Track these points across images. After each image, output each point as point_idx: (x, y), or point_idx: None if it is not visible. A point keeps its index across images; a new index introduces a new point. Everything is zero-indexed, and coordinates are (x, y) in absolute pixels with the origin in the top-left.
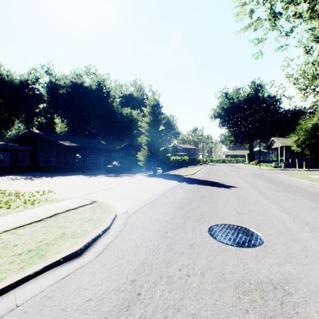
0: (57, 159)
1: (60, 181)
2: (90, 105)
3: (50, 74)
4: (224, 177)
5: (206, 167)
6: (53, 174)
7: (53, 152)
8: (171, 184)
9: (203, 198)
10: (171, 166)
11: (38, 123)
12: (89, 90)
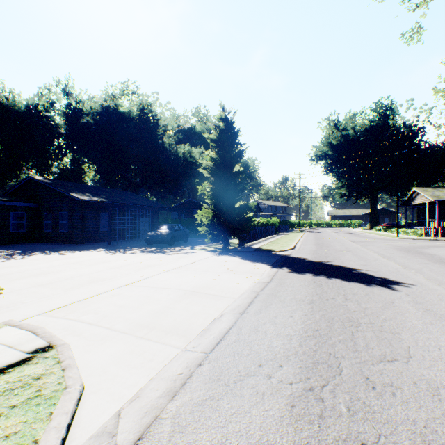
0: (69, 223)
1: (51, 263)
2: (129, 140)
3: (69, 94)
4: (353, 256)
5: (306, 234)
6: (58, 247)
7: (63, 211)
8: (258, 274)
9: (356, 331)
10: (253, 234)
11: (60, 171)
12: (128, 118)
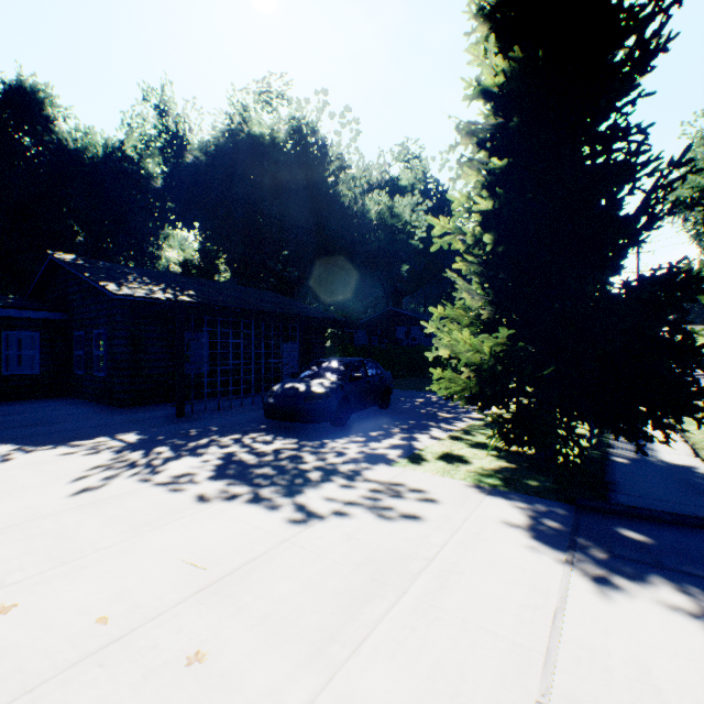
0: (107, 355)
1: None
2: (271, 192)
3: (166, 114)
4: None
5: None
6: (46, 421)
7: (99, 327)
8: None
9: None
10: None
11: (182, 270)
12: (268, 146)
